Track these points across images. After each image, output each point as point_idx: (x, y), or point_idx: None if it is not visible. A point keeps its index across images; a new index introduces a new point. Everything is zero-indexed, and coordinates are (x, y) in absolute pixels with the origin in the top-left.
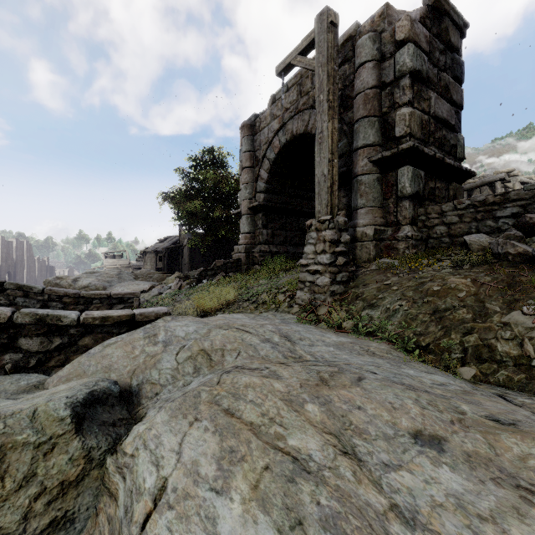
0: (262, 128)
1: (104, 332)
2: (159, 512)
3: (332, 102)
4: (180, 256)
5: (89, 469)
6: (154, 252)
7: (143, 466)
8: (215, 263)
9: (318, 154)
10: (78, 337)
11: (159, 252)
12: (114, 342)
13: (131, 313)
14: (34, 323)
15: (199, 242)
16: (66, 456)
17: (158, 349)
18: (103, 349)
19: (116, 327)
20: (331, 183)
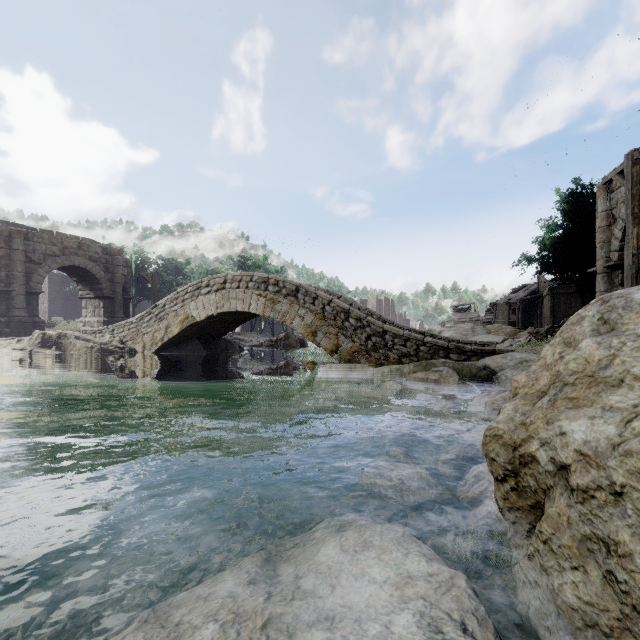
0: (620, 187)
1: (481, 356)
2: (506, 380)
3: (637, 213)
4: (539, 308)
5: (488, 378)
6: (506, 304)
7: (502, 377)
8: (563, 321)
9: (626, 250)
10: (470, 356)
11: (512, 304)
12: (488, 358)
13: (494, 349)
14: (455, 348)
15: (564, 290)
16: (483, 373)
17: (507, 361)
18: (483, 360)
19: (487, 354)
20: (636, 270)
